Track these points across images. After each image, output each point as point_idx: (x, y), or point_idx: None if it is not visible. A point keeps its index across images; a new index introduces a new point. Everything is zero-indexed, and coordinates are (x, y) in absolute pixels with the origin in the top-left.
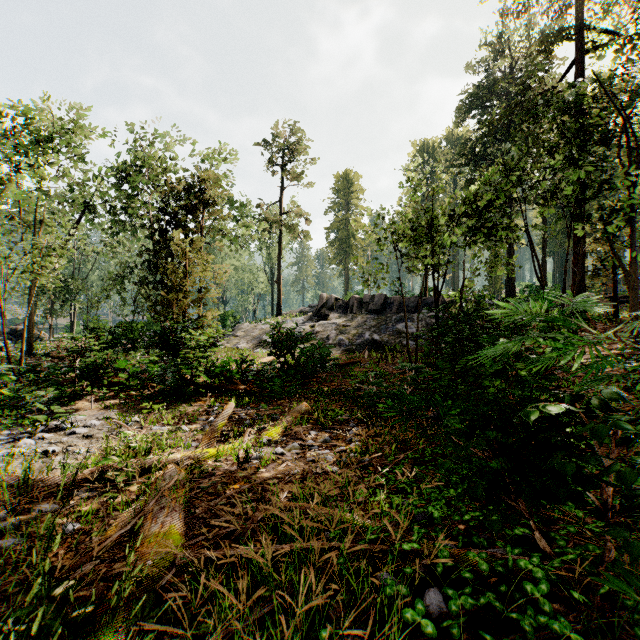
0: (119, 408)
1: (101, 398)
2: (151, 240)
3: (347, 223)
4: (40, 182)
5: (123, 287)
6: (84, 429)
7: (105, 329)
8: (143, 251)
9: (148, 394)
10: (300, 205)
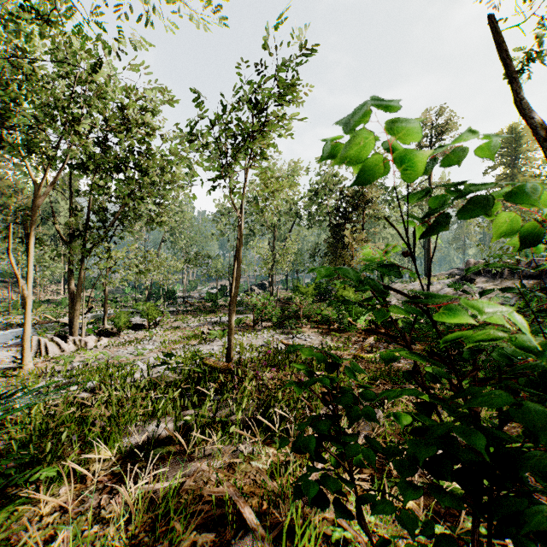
0: (320, 333)
1: (311, 327)
2: (330, 229)
3: (513, 179)
4: (277, 208)
5: (314, 259)
6: (309, 339)
7: (309, 290)
8: (326, 239)
9: (332, 328)
10: (449, 179)
